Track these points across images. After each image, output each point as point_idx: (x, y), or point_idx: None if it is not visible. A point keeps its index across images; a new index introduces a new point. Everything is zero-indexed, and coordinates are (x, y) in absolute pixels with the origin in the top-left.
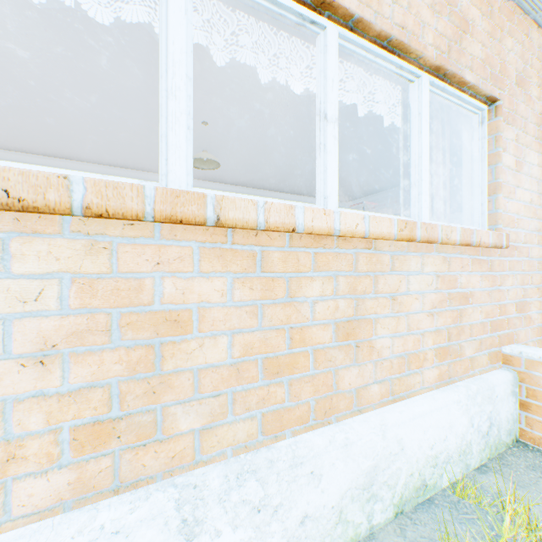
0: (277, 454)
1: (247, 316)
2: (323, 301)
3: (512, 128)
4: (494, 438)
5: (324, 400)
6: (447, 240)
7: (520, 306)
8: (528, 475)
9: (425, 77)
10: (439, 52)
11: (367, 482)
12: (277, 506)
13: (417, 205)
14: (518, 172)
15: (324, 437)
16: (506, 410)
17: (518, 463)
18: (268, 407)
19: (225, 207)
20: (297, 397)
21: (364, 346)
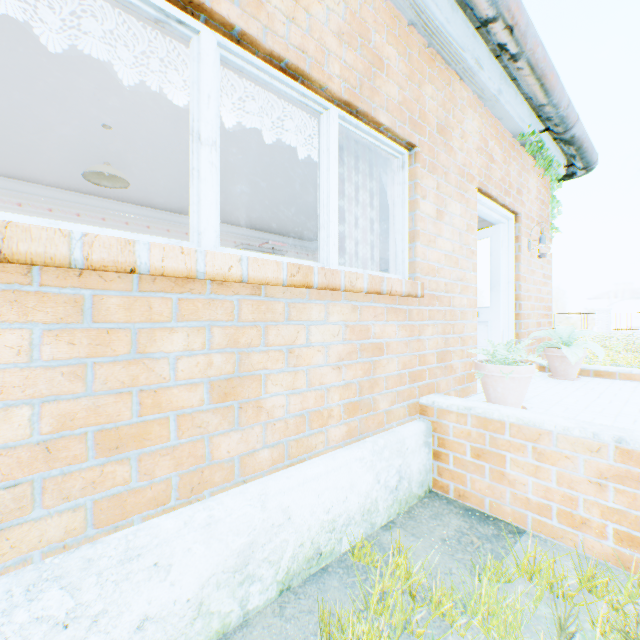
0: (102, 549)
1: (66, 379)
2: (190, 357)
3: (434, 176)
4: (404, 491)
5: (192, 474)
6: (352, 287)
7: (441, 355)
8: (428, 525)
9: (335, 110)
10: (349, 85)
11: (241, 562)
12: (98, 614)
13: (327, 248)
14: (440, 221)
15: (180, 519)
16: (419, 461)
17: (424, 514)
18: (107, 492)
19: (13, 236)
20: (150, 475)
21: (249, 407)
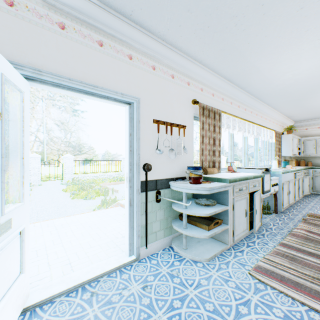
0: None
1: None
2: None
3: None
4: None
5: None
6: None
7: None
8: None
9: None
10: None
11: None
12: None
13: None
14: None
15: None
16: None
17: None
18: None
19: None
20: None
21: None
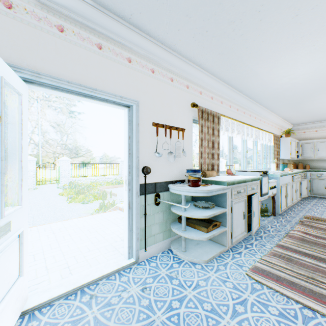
0: None
1: None
2: None
3: None
4: None
5: None
6: None
7: None
8: None
9: None
10: None
11: None
12: None
13: None
14: None
15: None
16: None
17: None
18: None
19: None
20: None
21: None
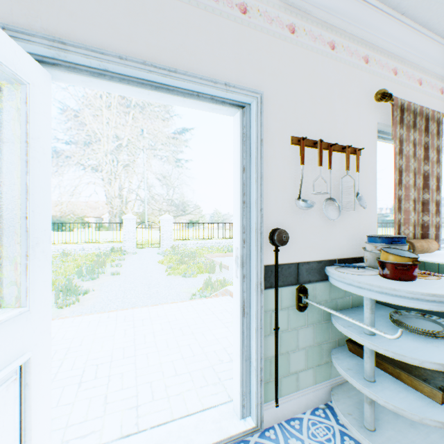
0: None
1: None
2: None
3: None
4: None
5: None
6: None
7: None
8: None
9: None
10: None
11: None
12: None
13: None
14: None
15: None
16: None
17: None
18: None
19: None
20: None
21: None
